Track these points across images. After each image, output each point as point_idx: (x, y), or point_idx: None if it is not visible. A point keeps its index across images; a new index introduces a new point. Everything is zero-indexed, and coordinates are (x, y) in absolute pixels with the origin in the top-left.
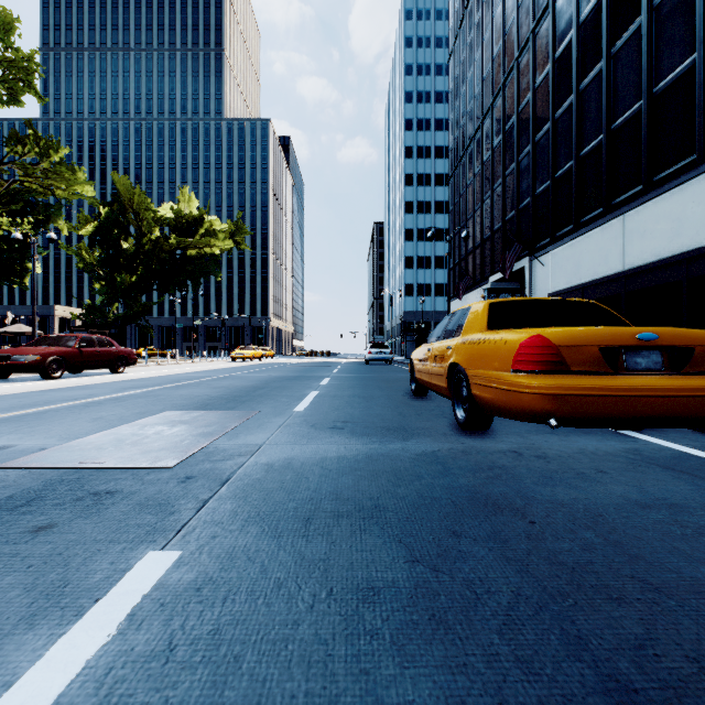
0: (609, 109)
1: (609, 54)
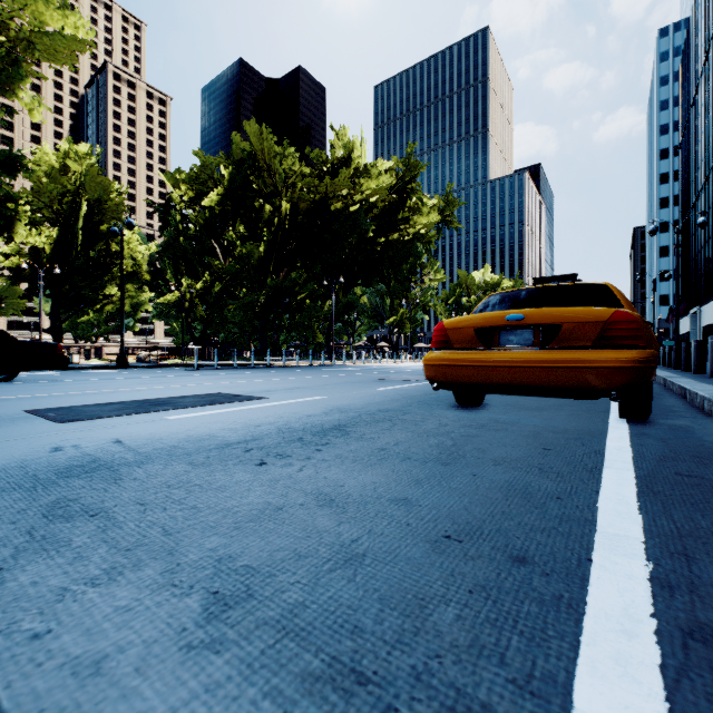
0: (712, 255)
1: (712, 233)
